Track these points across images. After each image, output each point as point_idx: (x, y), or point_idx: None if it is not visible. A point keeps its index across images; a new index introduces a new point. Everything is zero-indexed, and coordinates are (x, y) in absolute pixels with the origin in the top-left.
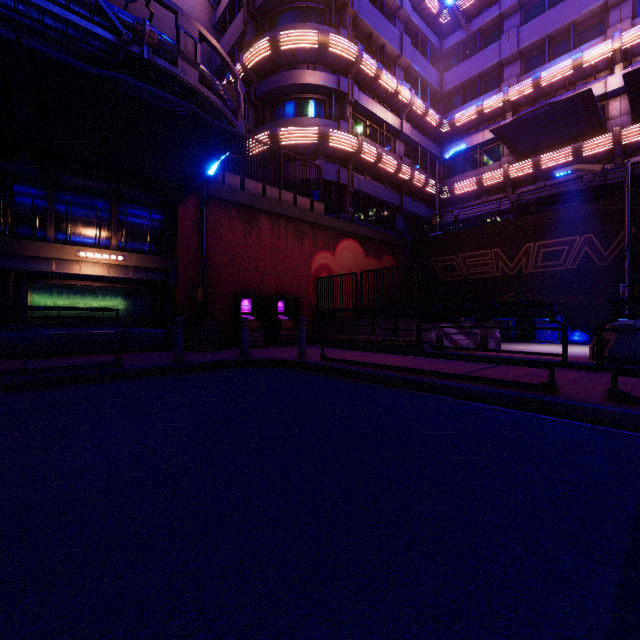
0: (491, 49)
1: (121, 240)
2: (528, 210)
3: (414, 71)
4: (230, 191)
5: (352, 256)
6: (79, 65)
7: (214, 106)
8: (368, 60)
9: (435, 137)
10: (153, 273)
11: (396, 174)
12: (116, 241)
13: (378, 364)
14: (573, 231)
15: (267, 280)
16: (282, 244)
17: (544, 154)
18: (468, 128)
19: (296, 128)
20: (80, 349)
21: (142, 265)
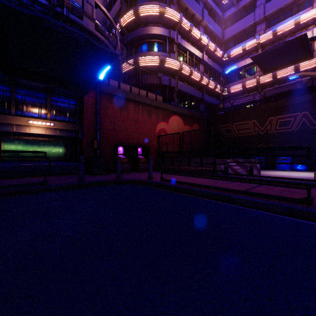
0: (250, 16)
1: (53, 115)
2: (269, 100)
3: (209, 28)
4: (112, 89)
5: (177, 124)
6: (19, 8)
7: (103, 43)
8: (185, 21)
9: (220, 63)
10: (70, 132)
11: (200, 81)
12: (50, 115)
13: (194, 183)
14: (296, 110)
15: (132, 137)
16: (140, 117)
17: (278, 70)
18: (237, 58)
19: (148, 57)
20: (29, 174)
21: (64, 128)
